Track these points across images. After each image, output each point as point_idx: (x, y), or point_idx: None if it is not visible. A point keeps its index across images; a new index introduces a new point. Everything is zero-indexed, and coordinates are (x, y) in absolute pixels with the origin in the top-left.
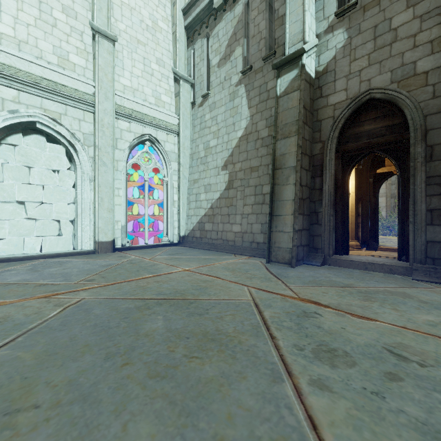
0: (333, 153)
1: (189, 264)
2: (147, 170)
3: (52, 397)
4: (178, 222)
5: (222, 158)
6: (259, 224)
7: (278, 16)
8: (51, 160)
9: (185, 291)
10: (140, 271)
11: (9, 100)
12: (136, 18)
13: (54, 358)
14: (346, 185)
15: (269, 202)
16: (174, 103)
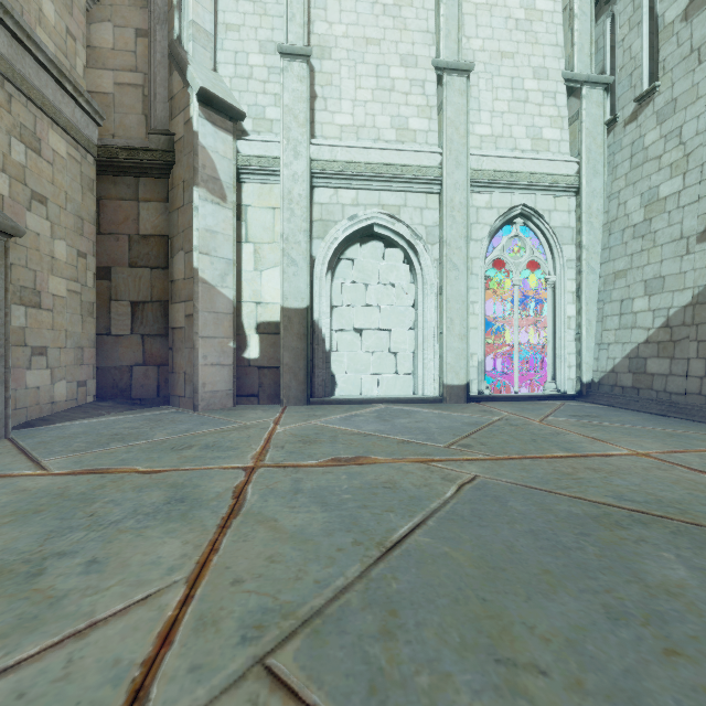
0: None
1: (638, 441)
2: (518, 267)
3: (557, 663)
4: (577, 357)
5: (701, 215)
6: None
7: None
8: (387, 273)
9: (681, 504)
10: (540, 443)
11: (348, 205)
12: (499, 18)
13: (506, 578)
14: None
15: None
16: (567, 137)
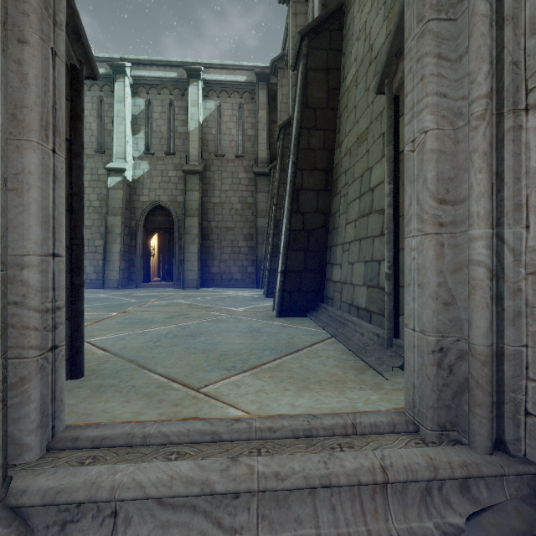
0: (142, 228)
1: None
2: None
3: None
4: None
5: None
6: (92, 267)
7: (107, 128)
8: None
9: None
10: None
11: None
12: None
13: None
14: (149, 246)
15: (100, 252)
16: None
